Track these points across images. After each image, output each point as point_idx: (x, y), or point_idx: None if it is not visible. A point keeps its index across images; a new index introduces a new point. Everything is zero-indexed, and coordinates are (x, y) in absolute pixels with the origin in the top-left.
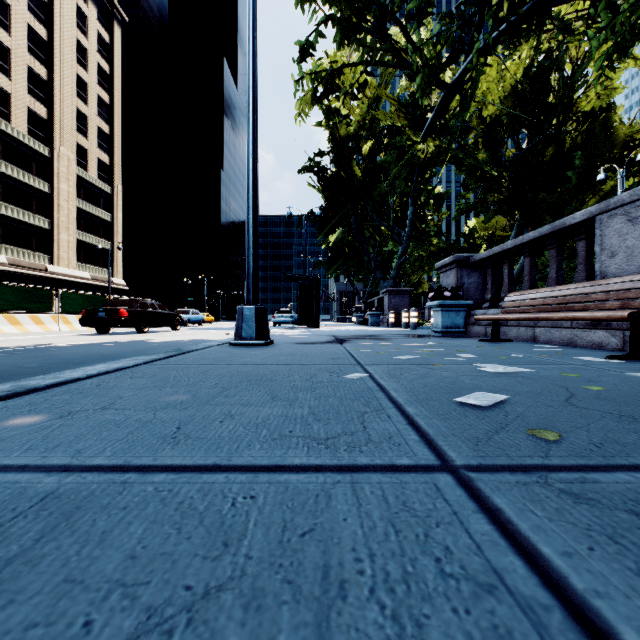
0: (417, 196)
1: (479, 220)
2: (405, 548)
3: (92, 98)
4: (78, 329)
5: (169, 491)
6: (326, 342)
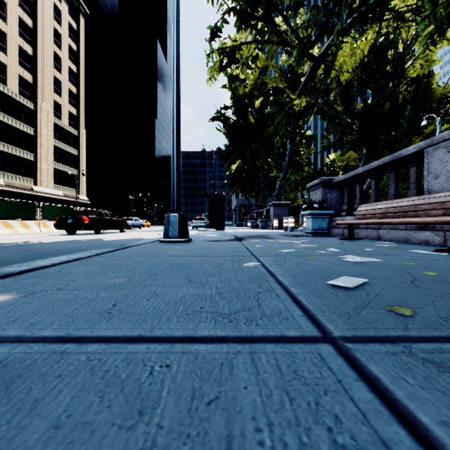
0: (293, 137)
1: (337, 154)
2: (299, 417)
3: (64, 68)
4: (54, 231)
5: (99, 360)
6: (229, 240)
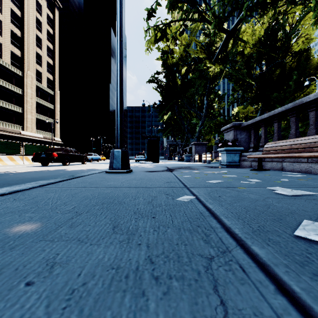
0: (209, 95)
1: (239, 108)
2: None
3: (44, 46)
4: (34, 163)
5: None
6: (162, 171)
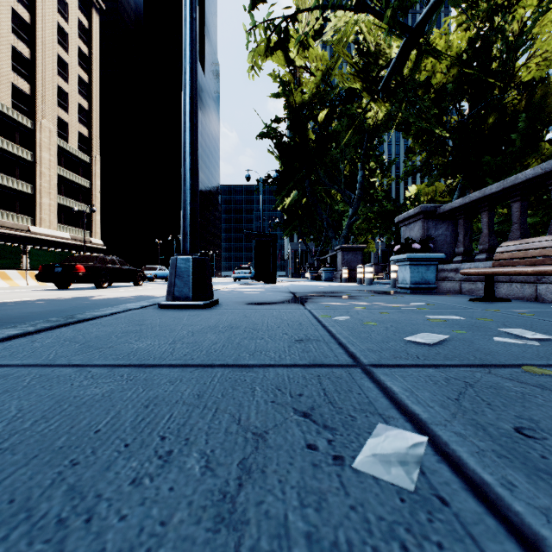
0: (366, 162)
1: (419, 186)
2: None
3: (72, 77)
4: (47, 284)
5: None
6: (284, 301)
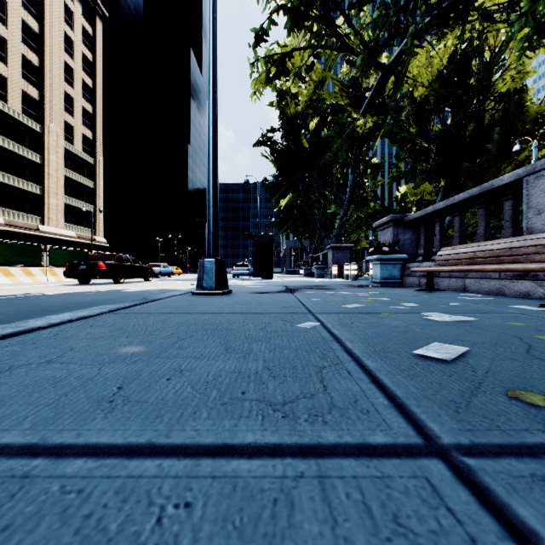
0: (356, 166)
1: (409, 187)
2: None
3: (77, 82)
4: (64, 280)
5: (78, 492)
6: (279, 291)
